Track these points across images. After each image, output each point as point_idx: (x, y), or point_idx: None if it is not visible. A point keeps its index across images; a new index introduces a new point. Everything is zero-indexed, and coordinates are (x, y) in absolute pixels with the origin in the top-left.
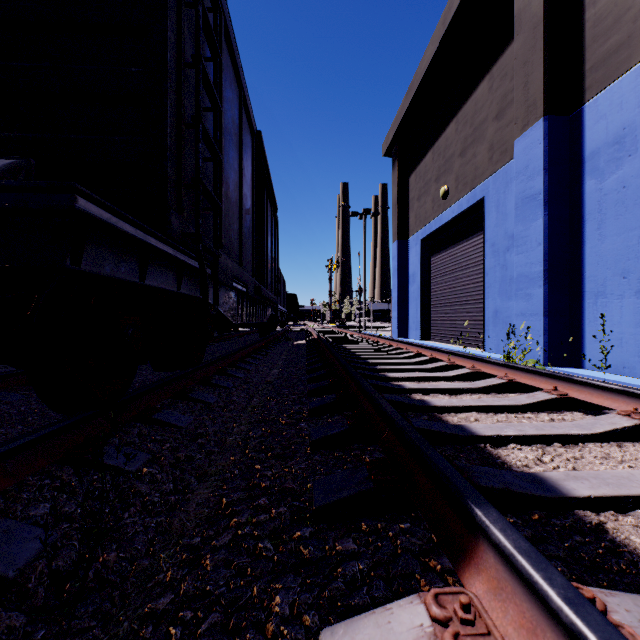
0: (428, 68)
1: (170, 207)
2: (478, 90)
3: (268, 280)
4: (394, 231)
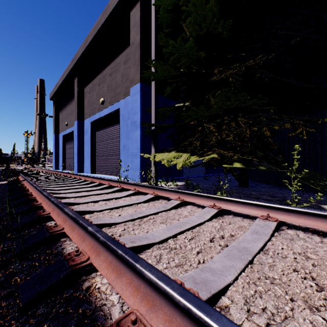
0: (60, 85)
1: None
2: (73, 100)
3: None
4: (54, 130)
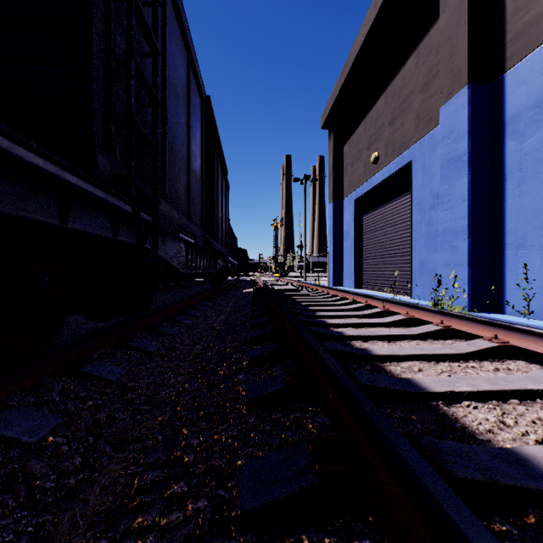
0: (361, 48)
1: (96, 145)
2: (405, 66)
3: (218, 234)
4: (330, 193)
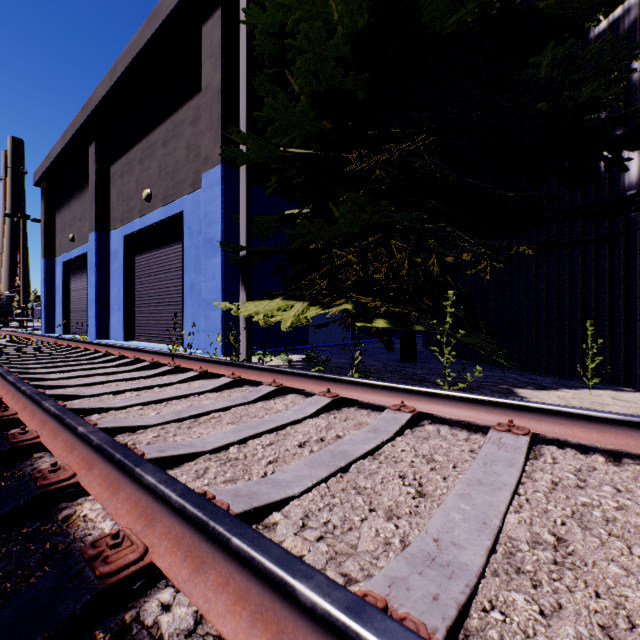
0: (58, 156)
1: None
2: (86, 190)
3: None
4: (43, 250)
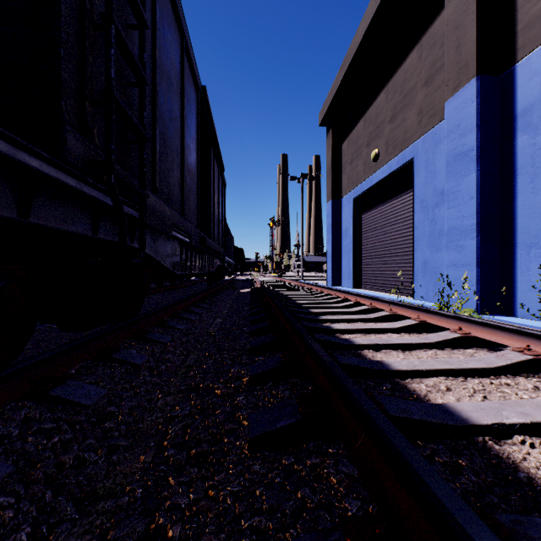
0: (361, 43)
1: (66, 122)
2: (407, 60)
3: (215, 233)
4: (329, 192)
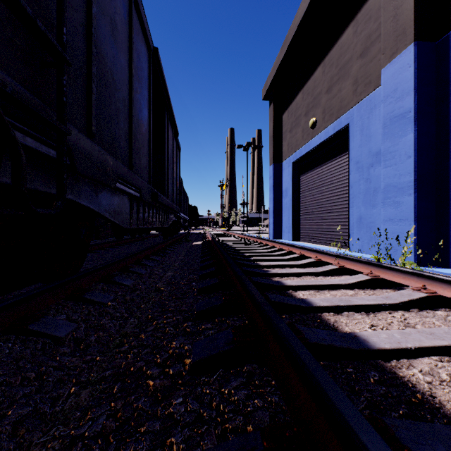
0: (300, 23)
1: None
2: (343, 36)
3: (169, 191)
4: (271, 157)
